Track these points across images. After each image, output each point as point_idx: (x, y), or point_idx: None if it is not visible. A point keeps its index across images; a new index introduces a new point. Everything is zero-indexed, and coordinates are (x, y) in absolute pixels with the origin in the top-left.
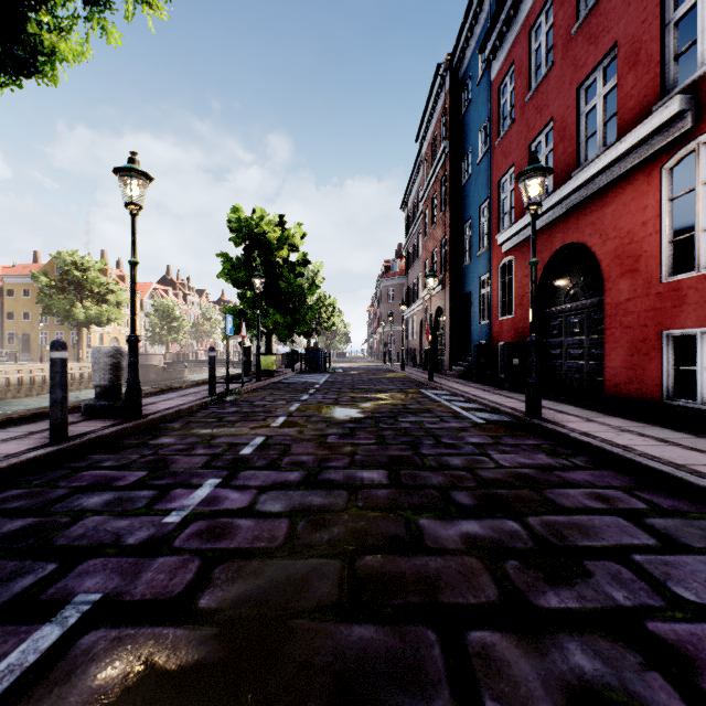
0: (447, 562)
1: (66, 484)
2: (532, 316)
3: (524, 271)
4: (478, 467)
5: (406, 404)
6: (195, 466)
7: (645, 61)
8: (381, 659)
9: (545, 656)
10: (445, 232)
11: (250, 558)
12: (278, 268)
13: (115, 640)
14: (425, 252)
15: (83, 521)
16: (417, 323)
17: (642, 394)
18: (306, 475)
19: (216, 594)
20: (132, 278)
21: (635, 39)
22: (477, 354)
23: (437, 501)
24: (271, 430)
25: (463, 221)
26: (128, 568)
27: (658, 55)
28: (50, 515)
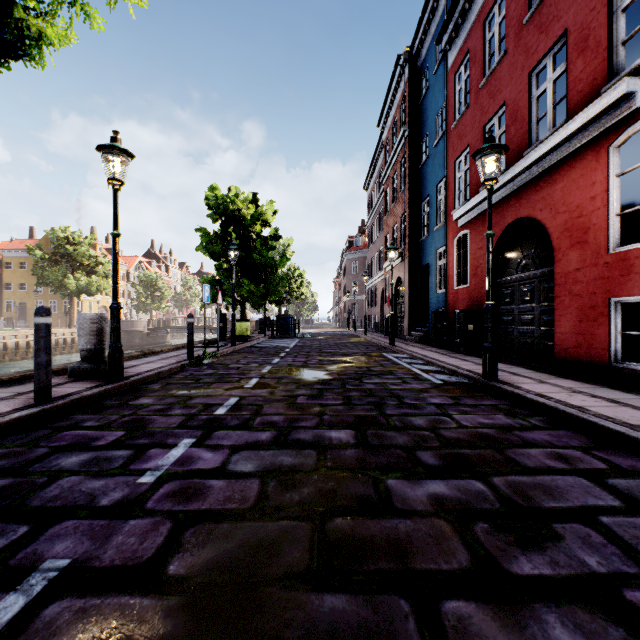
0: (416, 524)
1: (47, 444)
2: (488, 284)
3: (478, 244)
4: (440, 427)
5: (370, 366)
6: (172, 425)
7: (594, 46)
8: (353, 633)
9: (524, 630)
10: (404, 209)
11: (221, 521)
12: (252, 242)
13: (79, 611)
14: (386, 227)
15: (59, 481)
16: (379, 293)
17: (591, 357)
18: (276, 435)
19: (186, 559)
20: (115, 249)
21: (584, 26)
22: (434, 321)
23: (403, 461)
24: (245, 391)
25: (421, 198)
26: (99, 531)
27: (606, 41)
28: (27, 475)
